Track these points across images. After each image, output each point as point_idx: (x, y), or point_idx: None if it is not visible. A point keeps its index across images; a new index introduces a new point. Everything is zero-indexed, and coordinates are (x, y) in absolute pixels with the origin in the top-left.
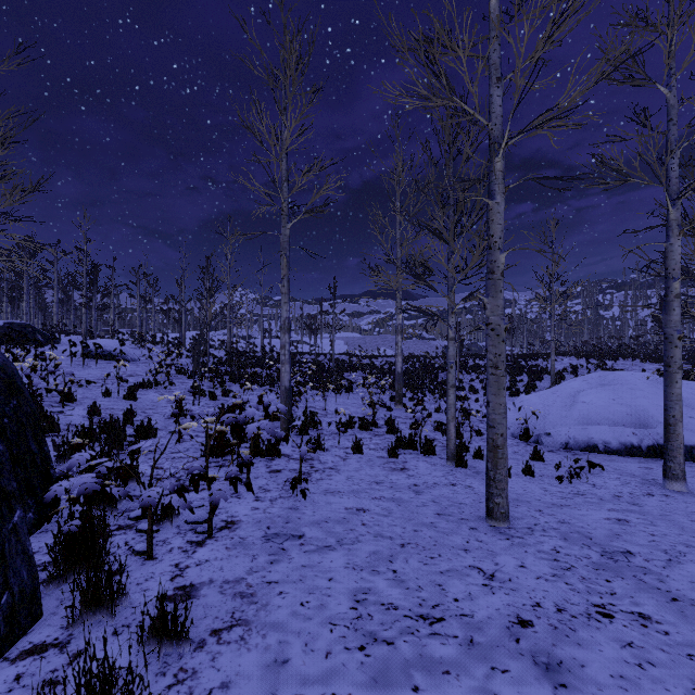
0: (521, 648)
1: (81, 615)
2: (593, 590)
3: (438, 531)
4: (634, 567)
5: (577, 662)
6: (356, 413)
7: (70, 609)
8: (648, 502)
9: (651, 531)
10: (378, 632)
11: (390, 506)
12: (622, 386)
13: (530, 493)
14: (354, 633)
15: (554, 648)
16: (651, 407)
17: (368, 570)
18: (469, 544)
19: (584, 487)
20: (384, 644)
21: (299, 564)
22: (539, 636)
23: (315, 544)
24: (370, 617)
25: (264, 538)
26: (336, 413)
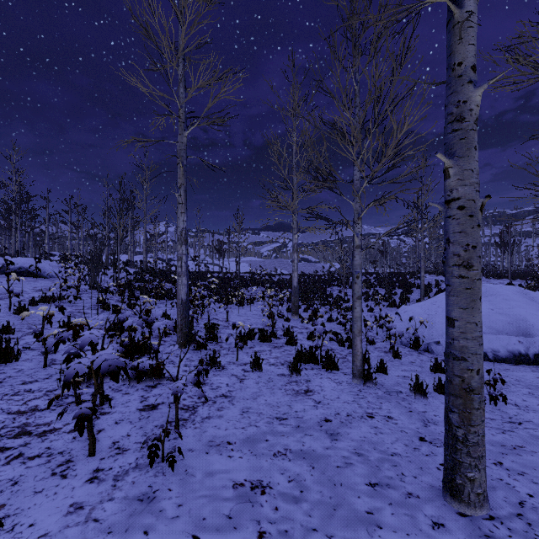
0: None
1: None
2: None
3: None
4: None
5: None
6: (257, 323)
7: None
8: None
9: None
10: None
11: (300, 472)
12: (496, 297)
13: None
14: None
15: None
16: (529, 316)
17: None
18: None
19: (510, 409)
20: None
21: None
22: None
23: None
24: None
25: None
26: (233, 327)
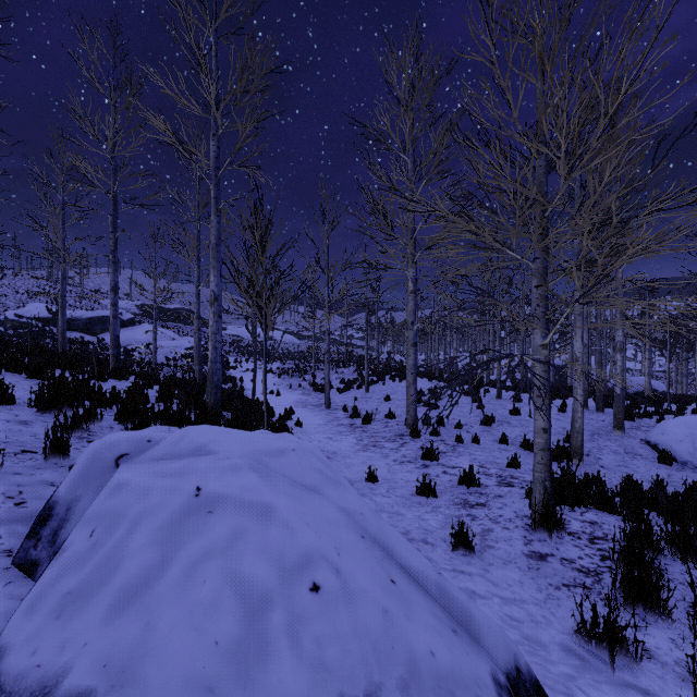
0: None
1: None
2: None
3: None
4: None
5: None
6: None
7: None
8: None
9: None
10: None
11: None
12: None
13: None
14: None
15: None
16: None
17: None
18: None
19: None
20: None
21: None
22: None
23: None
24: None
25: None
26: None
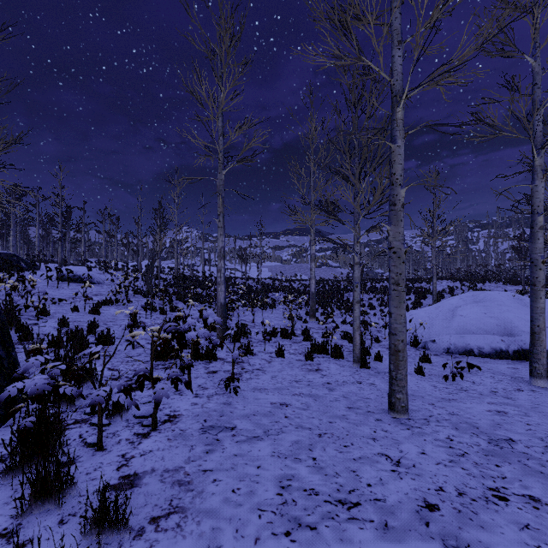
0: (431, 532)
1: (31, 505)
2: (486, 474)
3: (349, 422)
4: (518, 453)
5: (483, 545)
6: (278, 324)
7: (19, 501)
8: (519, 396)
9: (526, 421)
10: (302, 517)
11: (308, 401)
12: (492, 302)
13: (422, 389)
14: (280, 519)
15: (460, 532)
16: (515, 319)
17: (291, 458)
18: (376, 434)
19: (466, 384)
20: (308, 529)
21: (231, 453)
22: (445, 520)
23: (245, 435)
24: (294, 502)
25: (201, 430)
26: (262, 324)
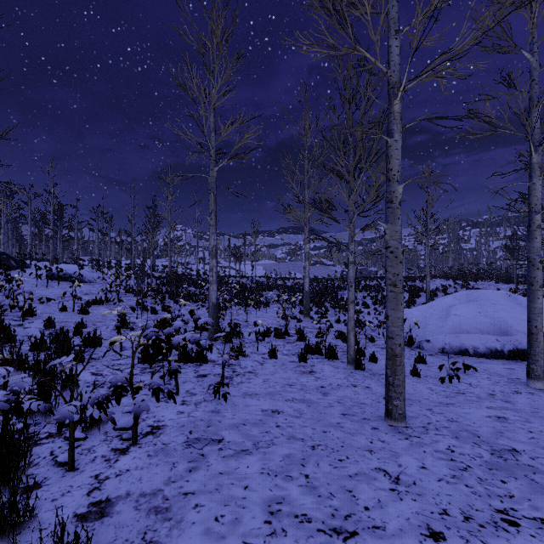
0: None
1: None
2: (492, 492)
3: (344, 432)
4: (523, 466)
5: None
6: (272, 324)
7: None
8: (518, 399)
9: (528, 428)
10: None
11: (301, 407)
12: (486, 301)
13: (419, 393)
14: None
15: None
16: (510, 319)
17: (282, 476)
18: (373, 445)
19: (463, 386)
20: None
21: (216, 471)
22: None
23: (233, 448)
24: (284, 532)
25: (185, 443)
26: (255, 324)
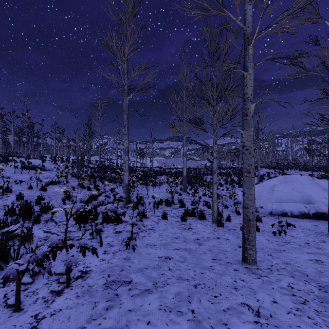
0: None
1: None
2: (328, 323)
3: (215, 273)
4: None
5: None
6: (163, 196)
7: None
8: (325, 246)
9: None
10: None
11: (185, 254)
12: (296, 182)
13: (261, 242)
14: None
15: None
16: (312, 193)
17: (175, 311)
18: (236, 283)
19: (288, 237)
20: None
21: (126, 308)
22: None
23: (139, 288)
24: None
25: (105, 285)
26: (153, 197)
